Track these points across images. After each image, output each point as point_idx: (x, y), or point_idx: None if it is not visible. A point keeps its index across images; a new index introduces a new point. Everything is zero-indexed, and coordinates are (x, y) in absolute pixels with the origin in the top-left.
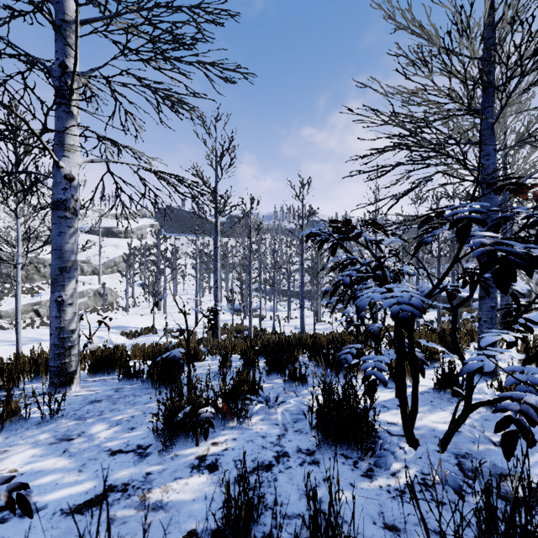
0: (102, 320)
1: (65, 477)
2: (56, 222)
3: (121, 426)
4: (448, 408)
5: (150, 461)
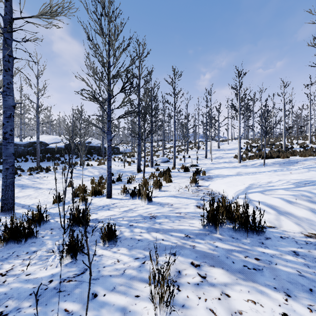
0: None
1: None
2: None
3: None
4: None
5: None
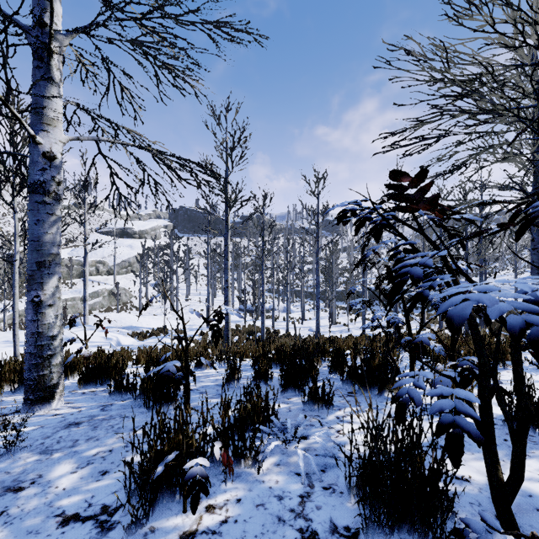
0: (99, 323)
1: None
2: (33, 208)
3: (91, 468)
4: (534, 454)
5: None
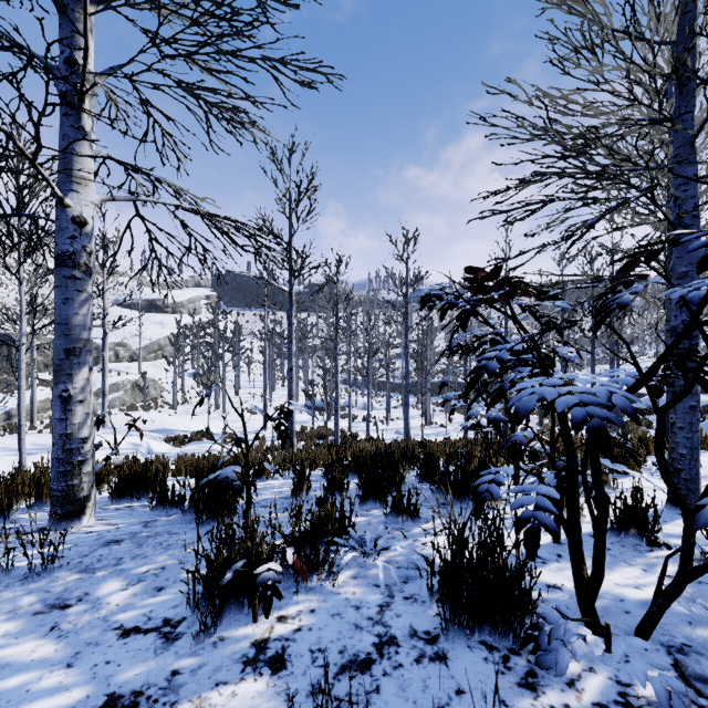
0: (132, 423)
1: (43, 678)
2: (61, 284)
3: (144, 585)
4: (637, 562)
5: (181, 648)
